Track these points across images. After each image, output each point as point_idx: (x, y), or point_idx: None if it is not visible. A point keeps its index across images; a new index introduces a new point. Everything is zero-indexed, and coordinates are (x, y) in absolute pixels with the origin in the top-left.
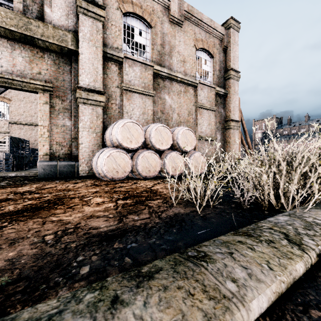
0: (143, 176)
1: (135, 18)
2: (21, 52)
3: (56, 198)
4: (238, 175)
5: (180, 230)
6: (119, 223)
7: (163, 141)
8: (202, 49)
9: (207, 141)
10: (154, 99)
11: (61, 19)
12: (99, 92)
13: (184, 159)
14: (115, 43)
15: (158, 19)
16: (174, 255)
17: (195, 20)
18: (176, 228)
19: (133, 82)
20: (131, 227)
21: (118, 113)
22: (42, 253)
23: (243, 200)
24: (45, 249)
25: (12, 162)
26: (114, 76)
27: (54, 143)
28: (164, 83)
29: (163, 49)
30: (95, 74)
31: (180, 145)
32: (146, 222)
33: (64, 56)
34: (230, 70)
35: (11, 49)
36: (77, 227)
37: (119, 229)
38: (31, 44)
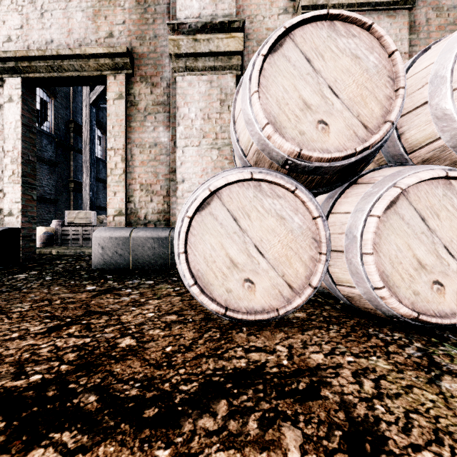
0: (397, 315)
1: None
2: (81, 2)
3: None
4: None
5: None
6: None
7: None
8: None
9: None
10: (413, 16)
11: None
12: (225, 26)
13: None
14: None
15: None
16: None
17: None
18: None
19: None
20: None
21: None
22: None
23: None
24: None
25: None
26: None
27: (137, 188)
28: None
29: None
30: None
31: None
32: None
33: None
34: None
35: (66, 1)
36: None
37: None
38: None
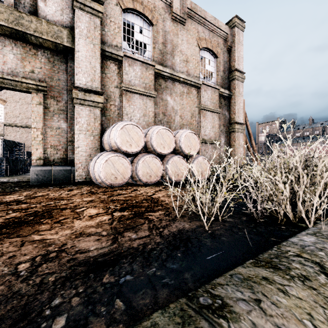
0: (144, 182)
1: (135, 15)
2: (13, 49)
3: (45, 209)
4: (244, 181)
5: (186, 254)
6: (112, 244)
7: (165, 144)
8: (206, 49)
9: (211, 144)
10: (156, 100)
11: (56, 14)
12: (96, 92)
13: (189, 166)
14: (114, 41)
15: (159, 17)
16: (180, 303)
17: (198, 18)
18: (181, 251)
19: (133, 82)
20: (127, 250)
21: (117, 114)
22: (8, 293)
23: (254, 211)
24: (14, 286)
25: (5, 166)
26: (113, 76)
27: (49, 147)
28: (166, 84)
29: (165, 48)
30: (92, 74)
31: (183, 149)
32: (145, 242)
33: (60, 54)
34: (234, 71)
35: (1, 45)
36: (62, 251)
37: (112, 253)
38: (23, 40)
